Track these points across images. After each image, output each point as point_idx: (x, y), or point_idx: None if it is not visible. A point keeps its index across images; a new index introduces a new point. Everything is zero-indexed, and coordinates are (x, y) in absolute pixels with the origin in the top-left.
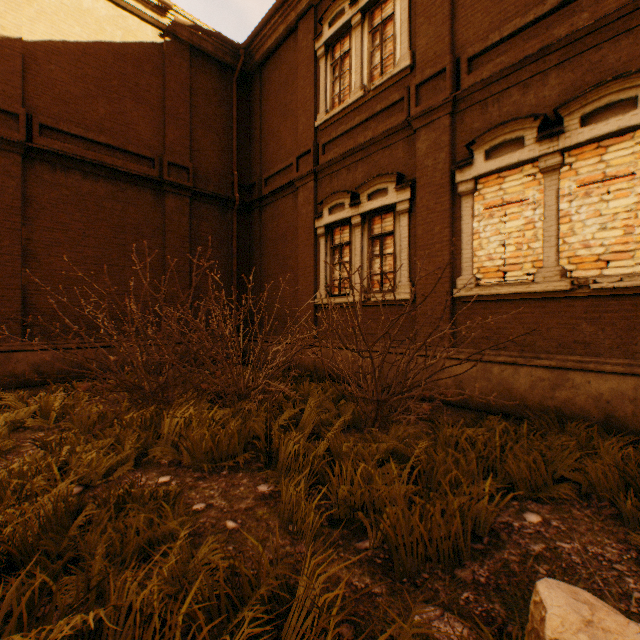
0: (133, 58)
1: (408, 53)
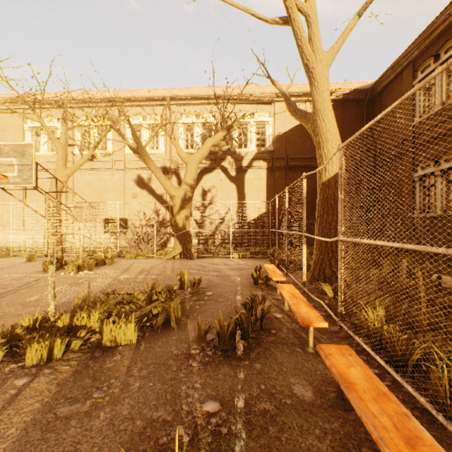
0: None
1: None
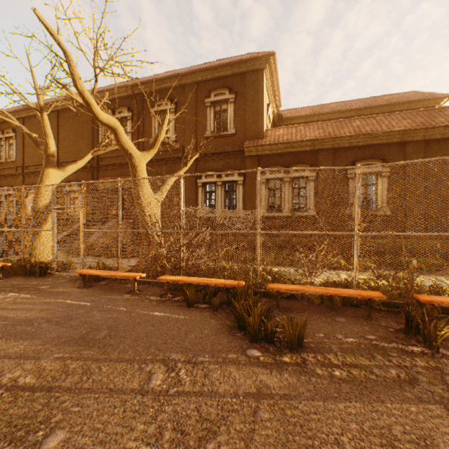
0: None
1: (16, 157)
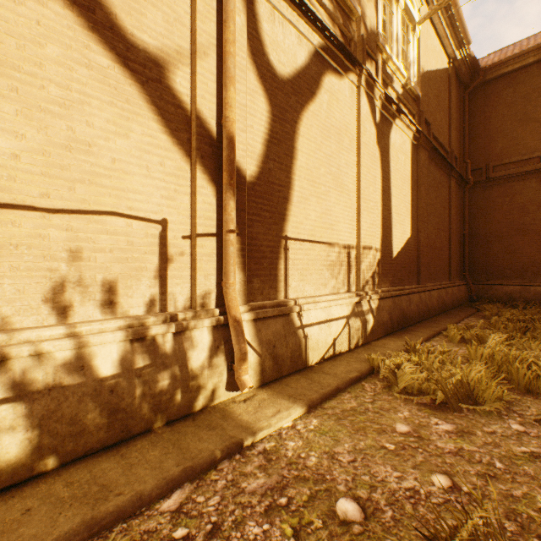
0: (442, 80)
1: None
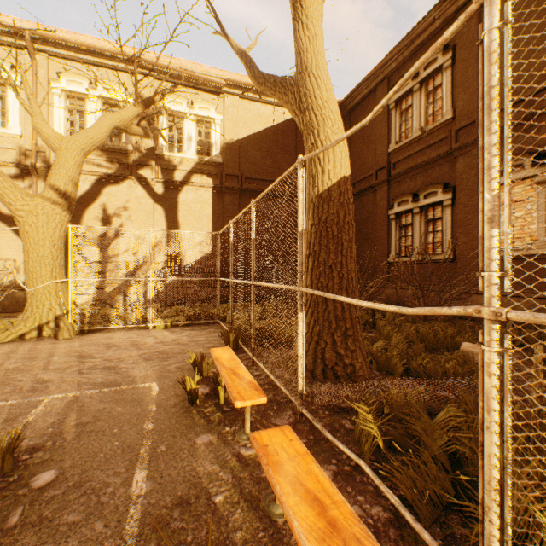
0: (281, 130)
1: (450, 110)
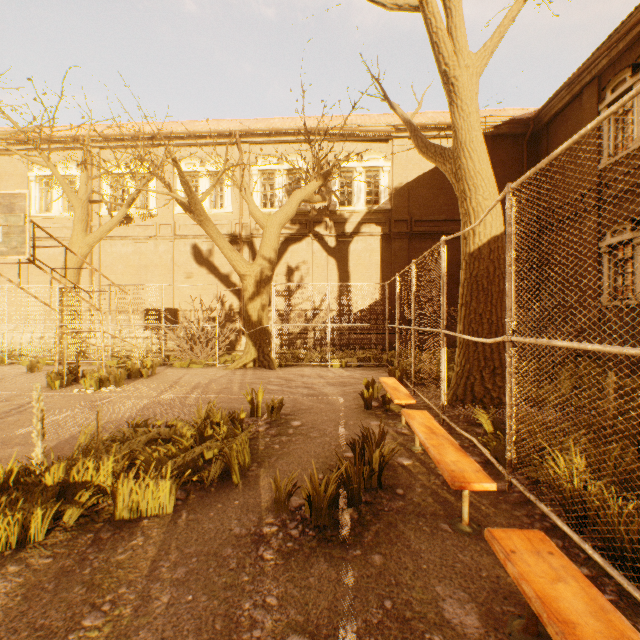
0: None
1: None
